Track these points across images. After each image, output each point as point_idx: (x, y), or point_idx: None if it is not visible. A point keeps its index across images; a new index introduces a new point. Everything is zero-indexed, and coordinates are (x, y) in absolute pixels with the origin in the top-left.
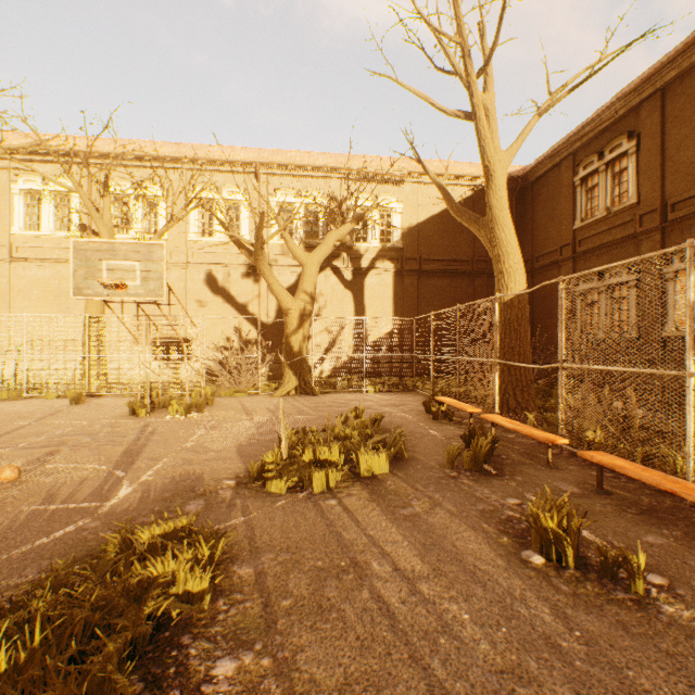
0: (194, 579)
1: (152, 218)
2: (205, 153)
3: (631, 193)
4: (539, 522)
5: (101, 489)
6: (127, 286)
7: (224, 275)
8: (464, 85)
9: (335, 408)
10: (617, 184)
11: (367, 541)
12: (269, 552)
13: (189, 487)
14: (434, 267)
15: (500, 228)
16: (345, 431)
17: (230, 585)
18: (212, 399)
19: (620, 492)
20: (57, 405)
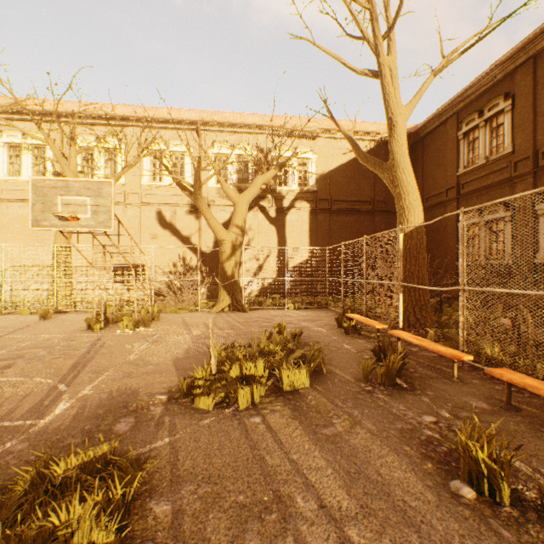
0: (101, 527)
1: (112, 167)
2: (156, 113)
3: (507, 144)
4: (467, 452)
5: (40, 404)
6: (79, 218)
7: (171, 213)
8: (371, 48)
9: (261, 323)
10: (494, 136)
11: (290, 468)
12: (190, 482)
13: (123, 402)
14: (343, 207)
15: (401, 171)
16: (270, 346)
17: (143, 530)
18: (158, 315)
19: (528, 408)
20: (28, 320)
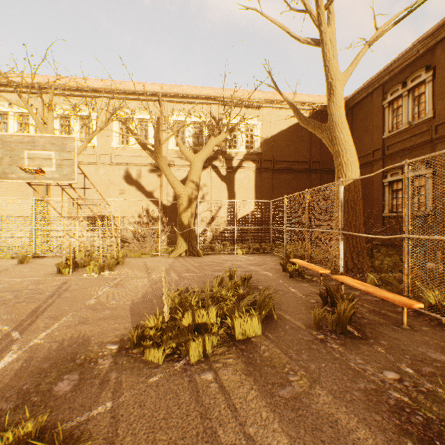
0: None
1: (86, 132)
2: (123, 86)
3: (428, 110)
4: None
5: None
6: (45, 171)
7: (137, 171)
8: (312, 20)
9: (213, 267)
10: (416, 104)
11: None
12: None
13: (72, 353)
14: (283, 166)
15: (339, 130)
16: (221, 292)
17: None
18: (122, 260)
19: None
20: (7, 264)
